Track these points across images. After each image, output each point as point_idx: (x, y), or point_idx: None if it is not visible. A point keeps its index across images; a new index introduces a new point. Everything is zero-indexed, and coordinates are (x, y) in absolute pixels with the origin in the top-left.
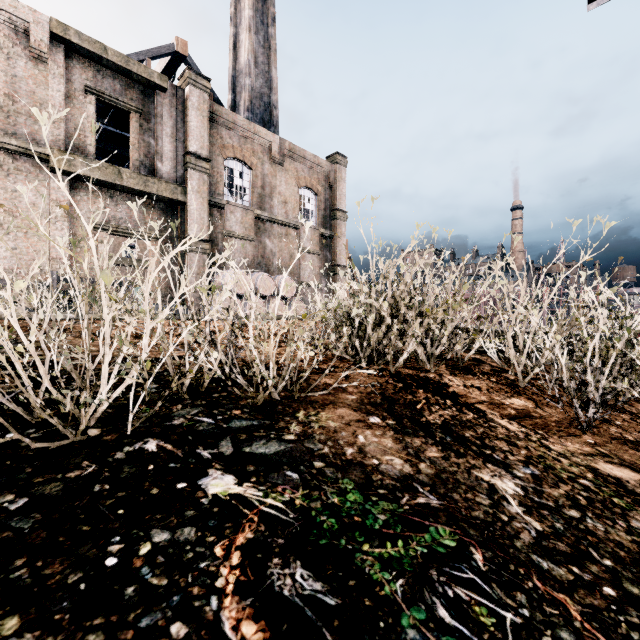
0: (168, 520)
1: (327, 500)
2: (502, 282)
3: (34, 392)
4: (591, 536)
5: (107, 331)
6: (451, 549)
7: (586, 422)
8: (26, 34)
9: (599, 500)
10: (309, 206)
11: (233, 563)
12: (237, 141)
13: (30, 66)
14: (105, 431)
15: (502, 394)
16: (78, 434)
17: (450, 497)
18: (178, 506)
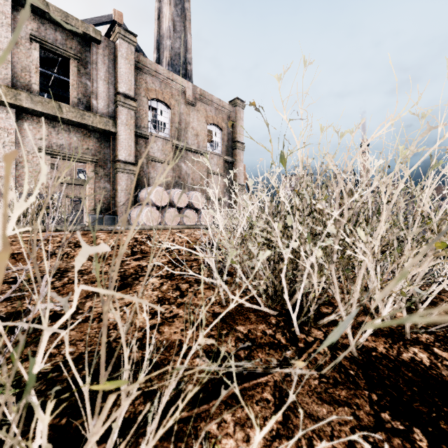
0: None
1: None
2: None
3: None
4: None
5: None
6: None
7: None
8: None
9: None
10: (215, 138)
11: None
12: (159, 86)
13: None
14: None
15: None
16: None
17: None
18: None
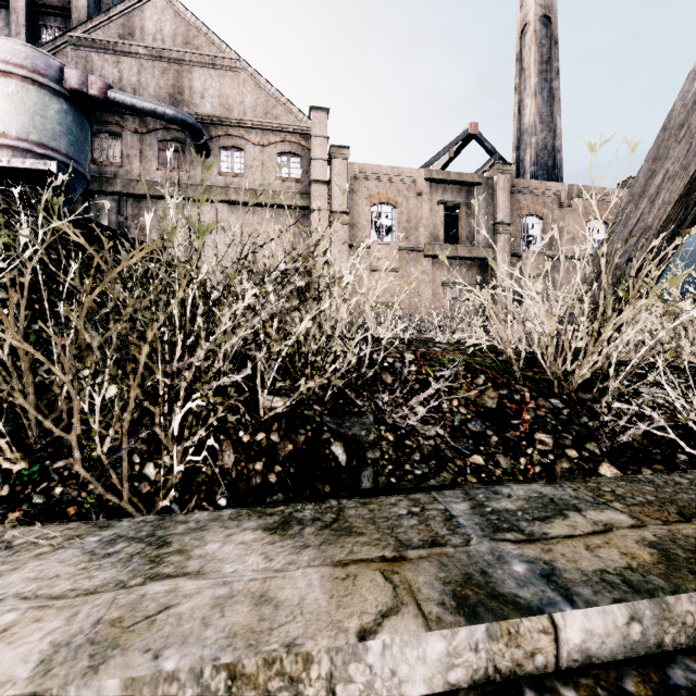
0: None
1: None
2: None
3: None
4: None
5: None
6: None
7: None
8: (414, 184)
9: None
10: (597, 236)
11: None
12: (530, 200)
13: (415, 201)
14: None
15: None
16: None
17: None
18: None
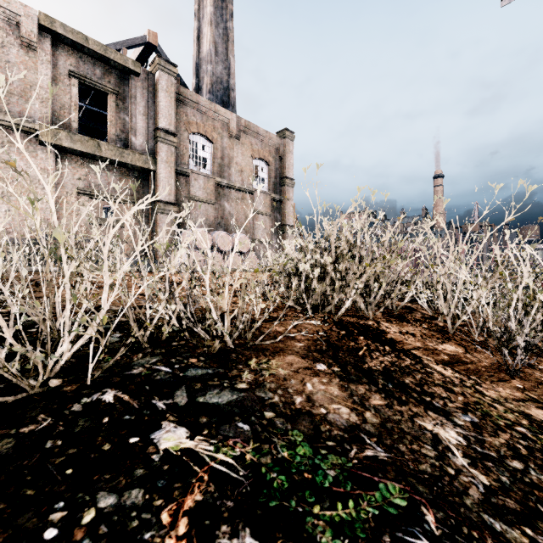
0: (116, 481)
1: (277, 454)
2: (434, 239)
3: (5, 342)
4: (537, 490)
5: (67, 286)
6: (402, 510)
7: (514, 368)
8: (18, 26)
9: (538, 449)
10: (262, 174)
11: (179, 532)
12: (200, 118)
13: (21, 53)
14: (66, 381)
15: (434, 340)
16: (37, 386)
17: (397, 449)
18: (128, 464)
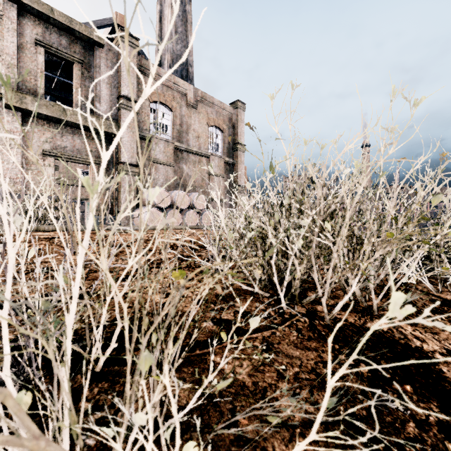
0: None
1: None
2: None
3: None
4: None
5: None
6: None
7: None
8: None
9: None
10: (217, 140)
11: None
12: (160, 89)
13: None
14: None
15: None
16: None
17: None
18: None
